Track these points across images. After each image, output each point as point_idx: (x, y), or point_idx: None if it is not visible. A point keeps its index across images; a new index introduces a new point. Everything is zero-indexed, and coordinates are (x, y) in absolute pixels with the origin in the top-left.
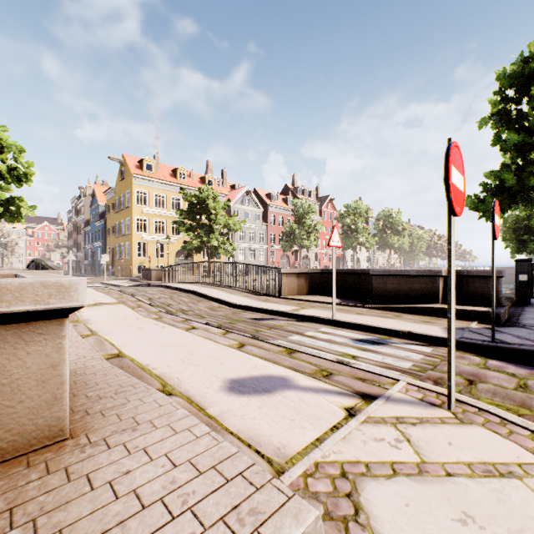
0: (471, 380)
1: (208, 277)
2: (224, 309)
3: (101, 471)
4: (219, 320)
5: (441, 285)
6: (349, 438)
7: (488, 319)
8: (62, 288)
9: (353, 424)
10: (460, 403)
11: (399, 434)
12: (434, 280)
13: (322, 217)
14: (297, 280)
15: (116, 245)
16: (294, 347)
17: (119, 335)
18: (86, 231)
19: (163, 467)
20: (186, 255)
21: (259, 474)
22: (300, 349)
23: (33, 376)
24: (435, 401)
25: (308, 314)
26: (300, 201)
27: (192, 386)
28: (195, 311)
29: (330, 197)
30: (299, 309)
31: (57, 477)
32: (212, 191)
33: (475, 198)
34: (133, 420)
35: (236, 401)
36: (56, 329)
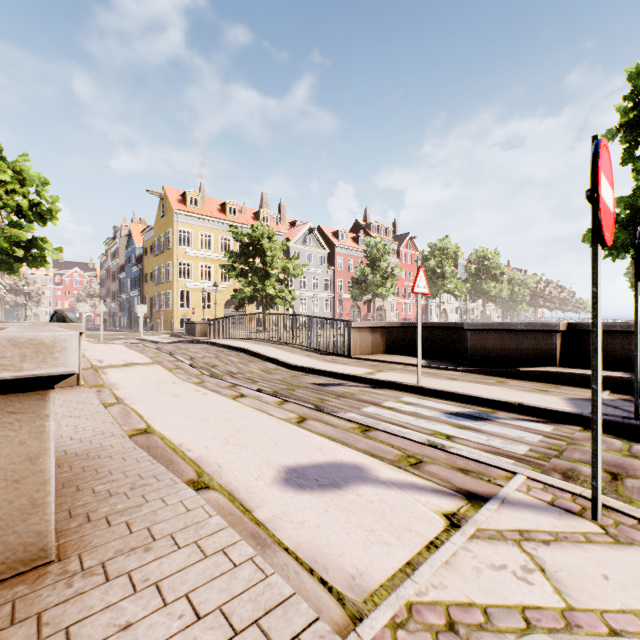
0: (614, 474)
1: (262, 332)
2: (281, 372)
3: (88, 623)
4: (274, 386)
5: (559, 343)
6: (454, 563)
7: (624, 388)
8: (41, 347)
9: (458, 540)
10: (609, 510)
11: (526, 558)
12: (549, 337)
13: (400, 259)
14: (371, 336)
15: (155, 294)
16: (369, 423)
17: (150, 403)
18: (121, 278)
19: (180, 619)
20: (237, 306)
21: (325, 639)
22: (378, 425)
23: (1, 474)
24: (572, 507)
25: (386, 378)
26: (374, 240)
27: (236, 476)
28: (246, 374)
29: (411, 235)
30: (375, 373)
31: (22, 631)
32: (267, 229)
33: None
34: (148, 532)
35: (294, 500)
36: (35, 406)
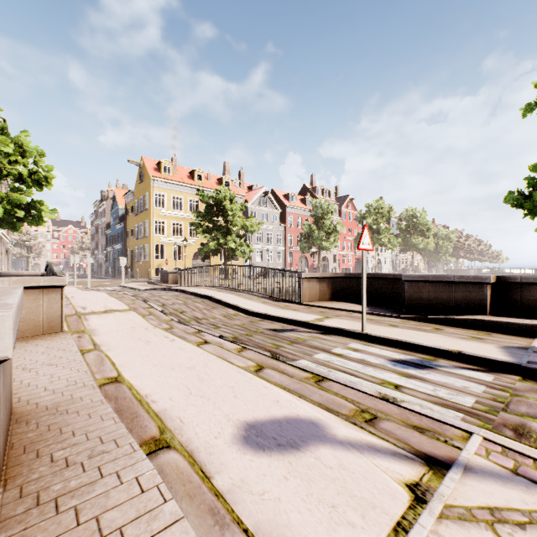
0: None
1: (224, 281)
2: (241, 318)
3: None
4: (234, 331)
5: (489, 294)
6: None
7: None
8: None
9: (427, 522)
10: None
11: None
12: (480, 288)
13: (341, 217)
14: (319, 285)
15: (135, 248)
16: (322, 373)
17: (123, 350)
18: (107, 234)
19: None
20: (203, 257)
21: None
22: (331, 375)
23: None
24: None
25: (333, 325)
26: (319, 201)
27: (196, 433)
28: (209, 319)
29: (350, 196)
30: (323, 319)
31: None
32: (229, 192)
33: (518, 194)
34: (96, 524)
35: (253, 464)
36: None
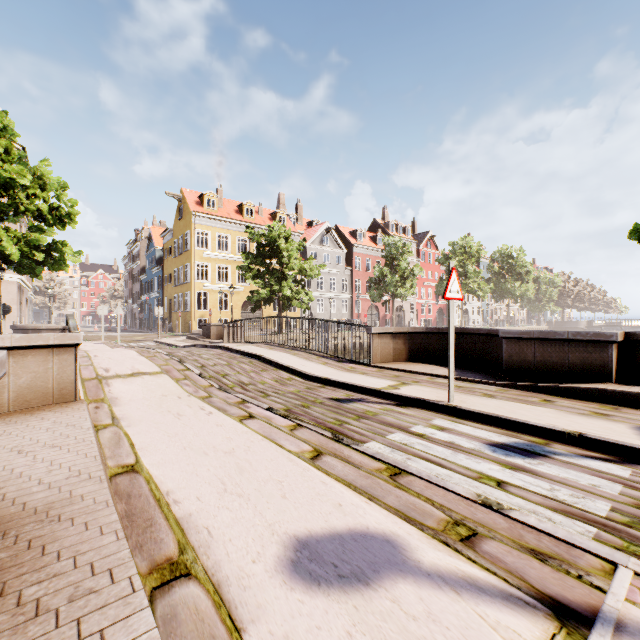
0: None
1: (277, 336)
2: (296, 383)
3: None
4: (287, 401)
5: (615, 355)
6: None
7: None
8: None
9: None
10: None
11: None
12: (603, 348)
13: (420, 258)
14: (393, 343)
15: (174, 296)
16: (399, 463)
17: (147, 426)
18: (142, 280)
19: None
20: (253, 308)
21: None
22: (411, 467)
23: None
24: None
25: (412, 394)
26: (393, 239)
27: (228, 554)
28: (258, 385)
29: (431, 233)
30: (399, 386)
31: None
32: (284, 229)
33: None
34: None
35: (303, 608)
36: None
